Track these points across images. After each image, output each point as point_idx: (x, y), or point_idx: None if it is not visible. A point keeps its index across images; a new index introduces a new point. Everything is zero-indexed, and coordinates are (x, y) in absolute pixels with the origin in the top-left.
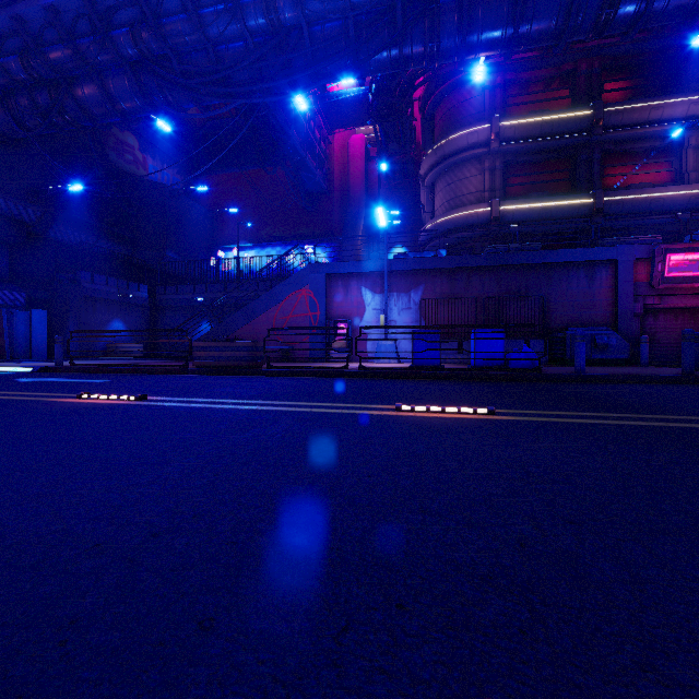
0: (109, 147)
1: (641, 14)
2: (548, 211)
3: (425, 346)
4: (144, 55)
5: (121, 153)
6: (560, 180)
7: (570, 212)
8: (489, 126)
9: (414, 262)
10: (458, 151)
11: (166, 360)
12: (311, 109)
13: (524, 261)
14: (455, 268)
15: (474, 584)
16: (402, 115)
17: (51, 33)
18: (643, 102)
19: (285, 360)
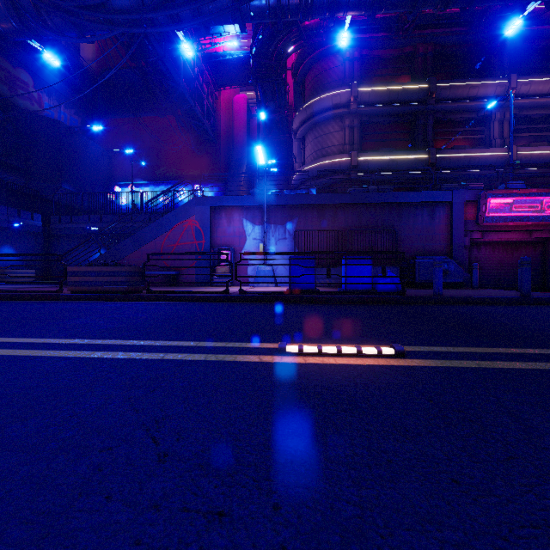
0: None
1: None
2: (395, 163)
3: (301, 271)
4: None
5: (14, 88)
6: (403, 139)
7: (411, 165)
8: (349, 90)
9: (289, 198)
10: (324, 110)
11: (53, 285)
12: (200, 66)
13: (380, 200)
14: (324, 204)
15: None
16: (278, 77)
17: None
18: (464, 81)
19: (172, 285)
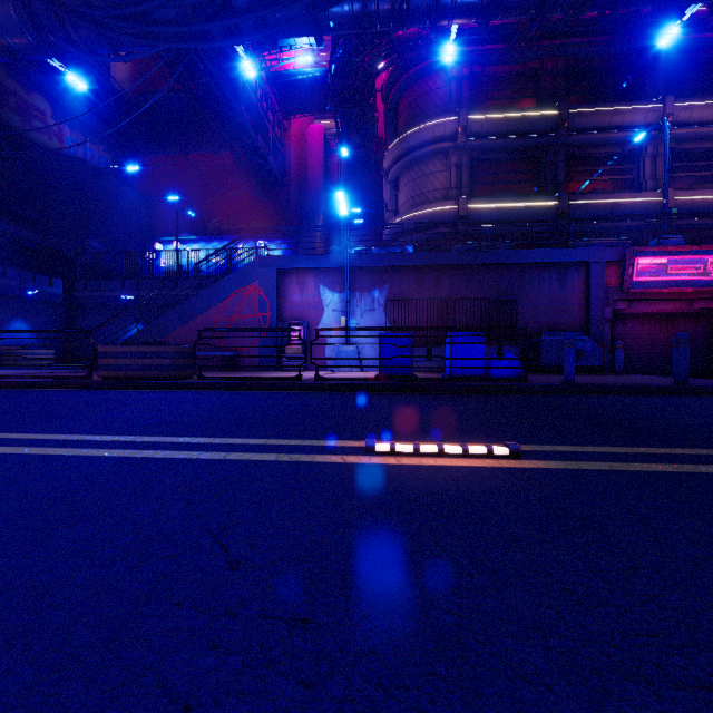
0: (10, 109)
1: None
2: (515, 212)
3: (394, 352)
4: None
5: (27, 118)
6: (526, 181)
7: (537, 214)
8: (456, 118)
9: (379, 258)
10: (423, 143)
11: (78, 370)
12: (264, 88)
13: (496, 260)
14: (424, 266)
15: None
16: (364, 102)
17: None
18: (606, 106)
19: (229, 369)
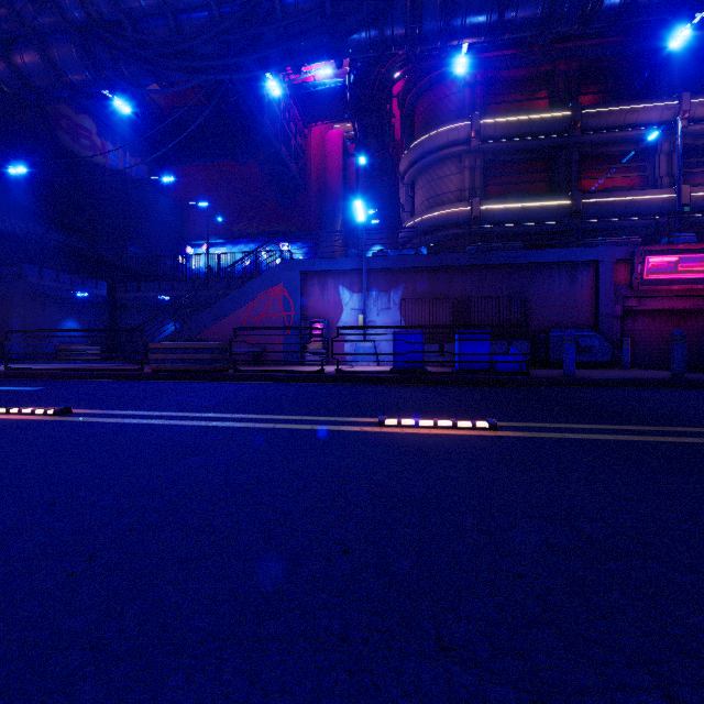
0: (62, 130)
1: (627, 6)
2: (528, 212)
3: (407, 348)
4: (94, 19)
5: (76, 137)
6: (539, 181)
7: (549, 213)
8: (470, 123)
9: (394, 260)
10: (438, 148)
11: (124, 364)
12: (286, 100)
13: (507, 261)
14: (437, 266)
15: None
16: (381, 109)
17: None
18: (620, 105)
19: (257, 364)
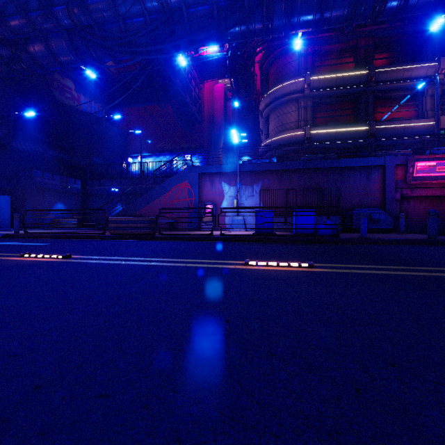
0: (54, 88)
1: (401, 7)
2: (341, 134)
3: (263, 220)
4: (76, 24)
5: (63, 92)
6: (348, 115)
7: (354, 135)
8: (304, 79)
9: (256, 166)
10: (283, 95)
11: (92, 230)
12: (189, 66)
13: (326, 166)
14: (282, 169)
15: (324, 443)
16: (248, 71)
17: (11, 7)
18: (400, 66)
19: (172, 230)
